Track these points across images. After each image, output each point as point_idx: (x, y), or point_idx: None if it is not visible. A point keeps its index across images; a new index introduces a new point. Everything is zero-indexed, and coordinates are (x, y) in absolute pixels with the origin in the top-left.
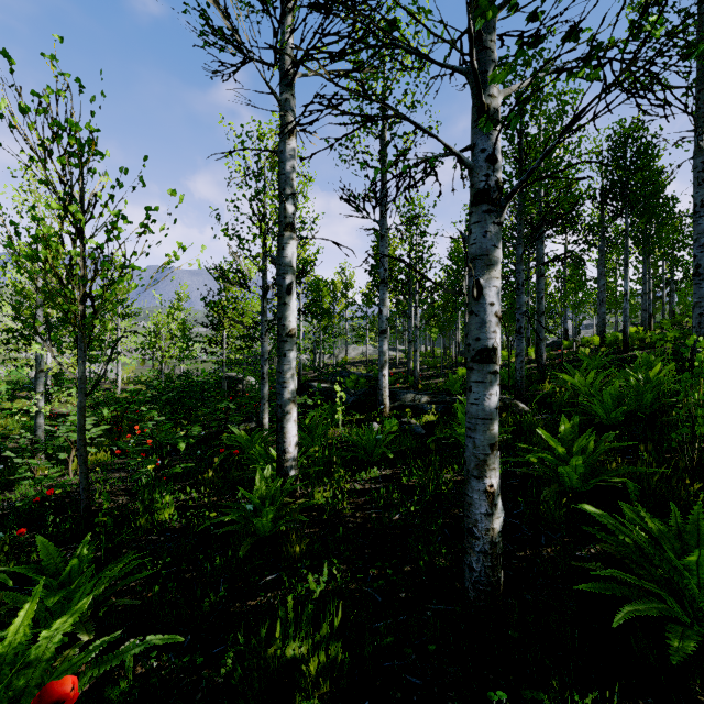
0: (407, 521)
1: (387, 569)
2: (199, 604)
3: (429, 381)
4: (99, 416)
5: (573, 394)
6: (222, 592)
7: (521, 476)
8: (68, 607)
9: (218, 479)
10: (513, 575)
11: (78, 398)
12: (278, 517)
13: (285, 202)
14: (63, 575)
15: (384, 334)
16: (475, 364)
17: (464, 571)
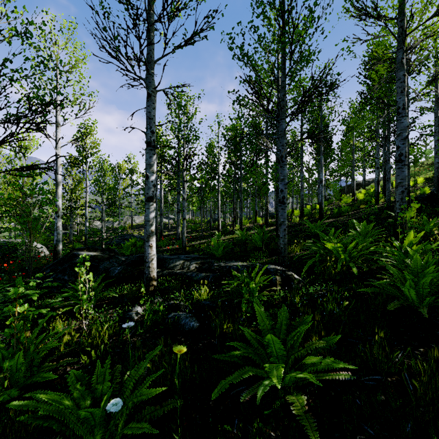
0: None
1: None
2: None
3: (193, 242)
4: None
5: (336, 261)
6: None
7: None
8: None
9: None
10: None
11: None
12: None
13: None
14: None
15: (151, 202)
16: None
17: None
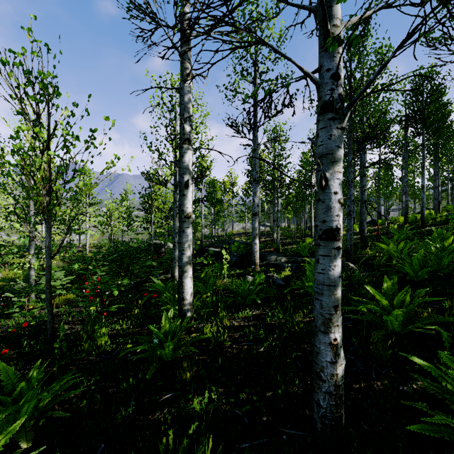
0: (269, 353)
1: (253, 395)
2: (114, 415)
3: (287, 246)
4: (71, 269)
5: (388, 257)
6: (130, 408)
7: (354, 319)
8: (18, 417)
9: (142, 314)
10: (351, 406)
11: (46, 260)
12: (177, 347)
13: (183, 124)
14: (15, 394)
15: (256, 216)
16: (322, 241)
17: (313, 405)
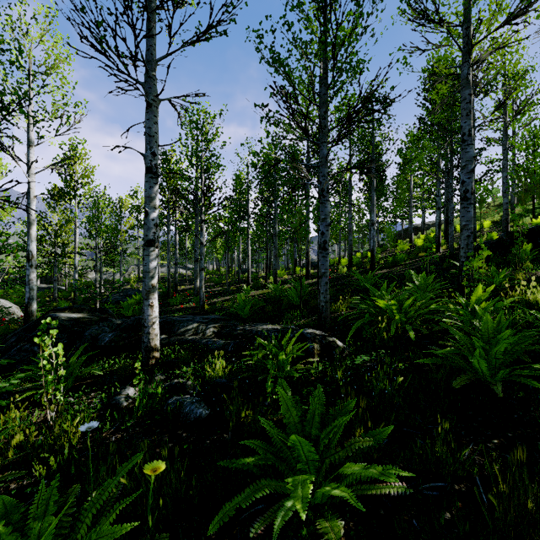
0: None
1: None
2: None
3: (216, 299)
4: None
5: (390, 323)
6: None
7: None
8: None
9: None
10: None
11: None
12: None
13: None
14: None
15: (151, 246)
16: None
17: None
